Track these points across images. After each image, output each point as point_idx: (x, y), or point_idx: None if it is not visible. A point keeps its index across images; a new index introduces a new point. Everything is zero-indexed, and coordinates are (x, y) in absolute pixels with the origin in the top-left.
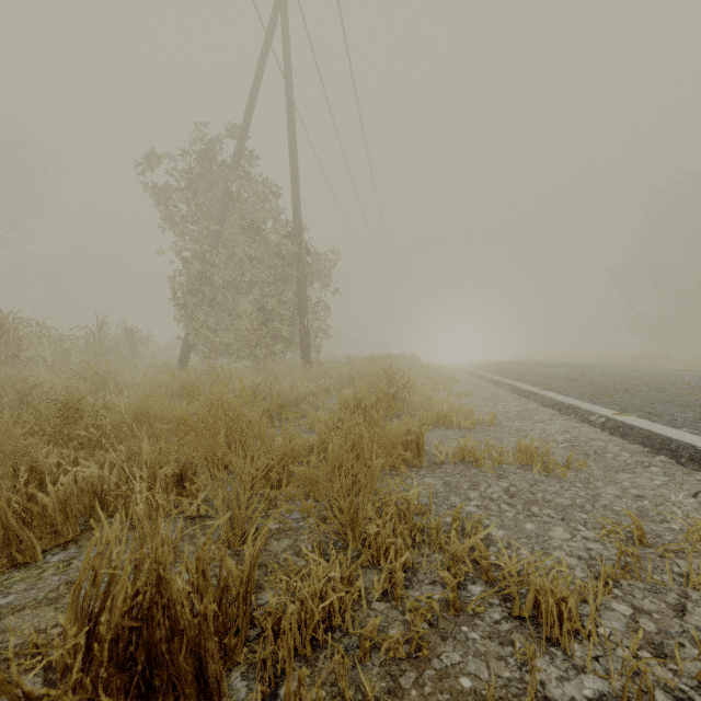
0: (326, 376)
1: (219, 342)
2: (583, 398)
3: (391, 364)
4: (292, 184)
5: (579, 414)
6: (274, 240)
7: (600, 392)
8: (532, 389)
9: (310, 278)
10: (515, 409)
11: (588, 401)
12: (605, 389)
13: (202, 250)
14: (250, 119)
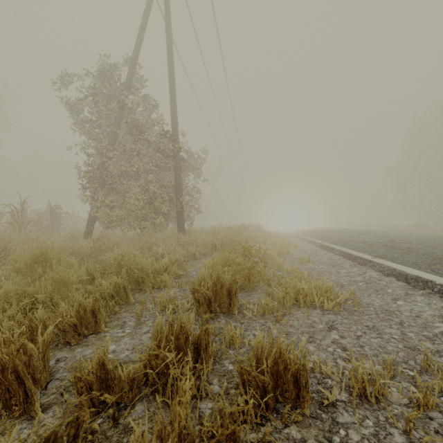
0: (194, 243)
1: (115, 216)
2: (422, 268)
3: (247, 238)
4: (171, 98)
5: (437, 290)
6: (156, 139)
7: (431, 261)
8: (364, 256)
9: (186, 170)
10: (360, 278)
11: (433, 272)
12: (430, 257)
13: (100, 146)
14: (139, 49)
